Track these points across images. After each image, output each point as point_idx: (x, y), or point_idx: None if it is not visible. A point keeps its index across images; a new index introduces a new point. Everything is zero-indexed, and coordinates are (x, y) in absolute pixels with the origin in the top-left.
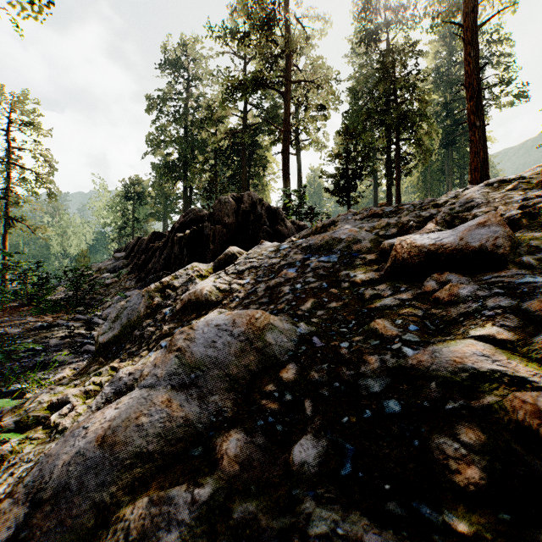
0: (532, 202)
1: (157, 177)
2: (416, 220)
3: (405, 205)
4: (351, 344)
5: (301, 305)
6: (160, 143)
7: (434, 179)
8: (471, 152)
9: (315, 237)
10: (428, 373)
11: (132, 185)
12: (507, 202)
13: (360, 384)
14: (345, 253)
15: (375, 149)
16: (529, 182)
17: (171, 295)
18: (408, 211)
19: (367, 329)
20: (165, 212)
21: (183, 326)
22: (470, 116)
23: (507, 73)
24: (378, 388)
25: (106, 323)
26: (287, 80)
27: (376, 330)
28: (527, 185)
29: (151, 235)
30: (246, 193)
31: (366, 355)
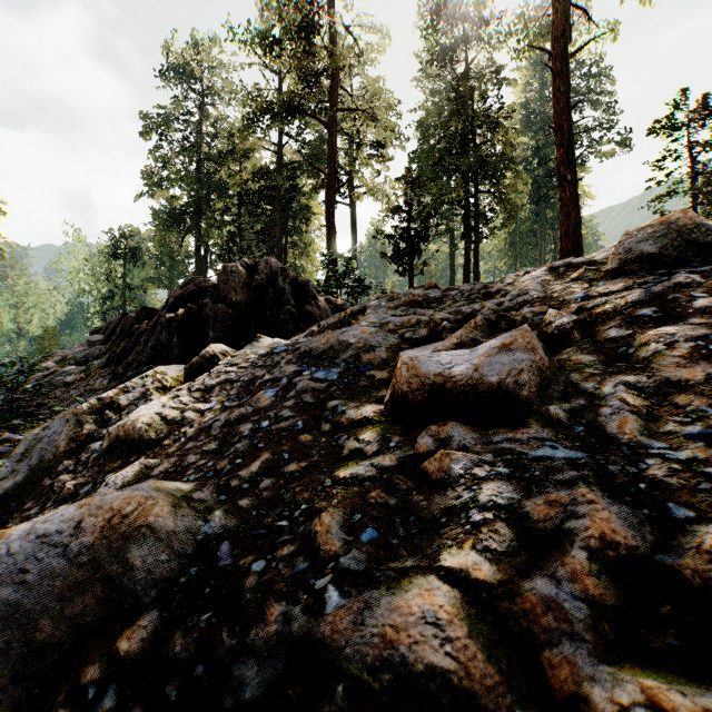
0: (592, 304)
1: (158, 228)
2: (453, 318)
3: (454, 289)
4: (269, 564)
5: (245, 466)
6: (161, 181)
7: (523, 242)
8: (561, 212)
9: (319, 338)
10: (339, 660)
11: (122, 237)
12: (565, 300)
13: (241, 669)
14: (350, 366)
15: (448, 203)
16: (599, 270)
17: (112, 419)
18: (453, 300)
19: (313, 524)
20: (171, 277)
21: (94, 483)
22: (560, 167)
23: (609, 115)
24: (254, 689)
25: (8, 462)
26: (332, 107)
27: (322, 531)
28: (596, 273)
29: (138, 311)
30: (264, 259)
31: (272, 599)
